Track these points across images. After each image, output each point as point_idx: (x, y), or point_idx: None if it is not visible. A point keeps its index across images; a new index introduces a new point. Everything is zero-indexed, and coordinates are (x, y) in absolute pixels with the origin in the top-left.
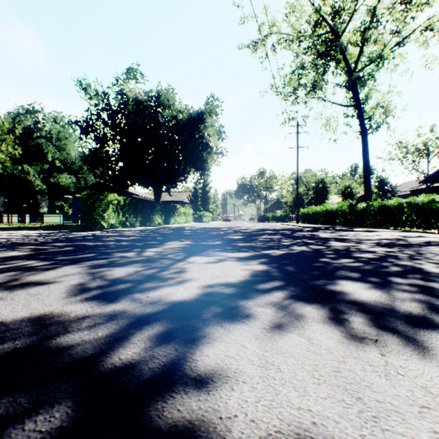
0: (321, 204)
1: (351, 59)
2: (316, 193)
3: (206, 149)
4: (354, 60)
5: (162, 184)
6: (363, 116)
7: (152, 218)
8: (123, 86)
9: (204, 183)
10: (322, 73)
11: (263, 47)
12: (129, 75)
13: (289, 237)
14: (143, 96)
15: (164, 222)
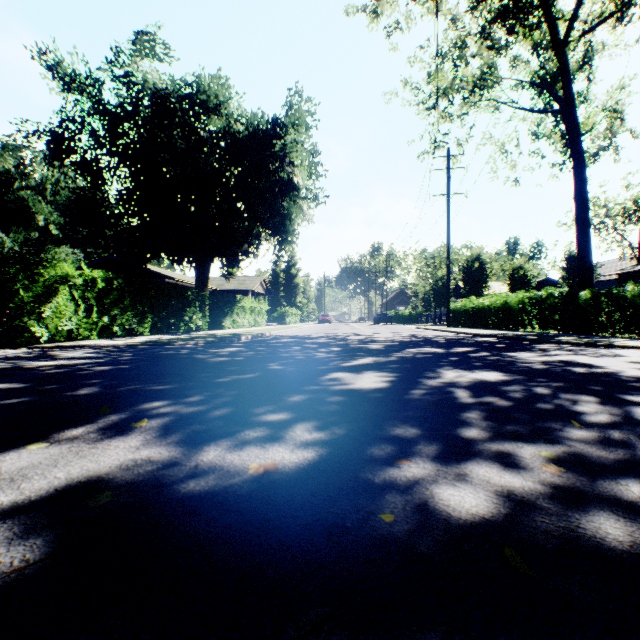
0: (476, 296)
1: (558, 20)
2: (469, 277)
3: (289, 193)
4: (565, 21)
5: (209, 256)
6: (578, 129)
7: (182, 317)
8: (130, 67)
9: (288, 262)
10: (503, 48)
11: (392, 4)
12: (140, 43)
13: (545, 381)
14: (167, 86)
15: (212, 325)
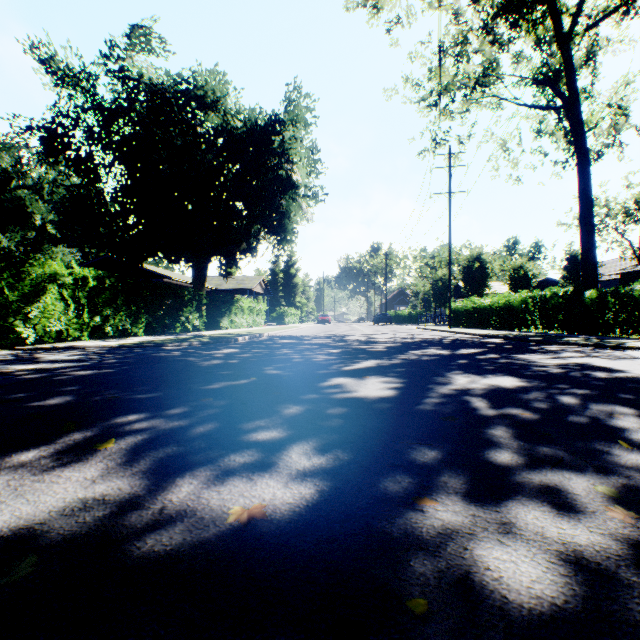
0: (476, 296)
1: (562, 14)
2: (469, 277)
3: (287, 191)
4: (569, 15)
5: (207, 255)
6: (583, 126)
7: (178, 318)
8: (125, 61)
9: (287, 262)
10: (506, 43)
11: None
12: (135, 37)
13: (568, 388)
14: (163, 81)
15: (210, 325)
